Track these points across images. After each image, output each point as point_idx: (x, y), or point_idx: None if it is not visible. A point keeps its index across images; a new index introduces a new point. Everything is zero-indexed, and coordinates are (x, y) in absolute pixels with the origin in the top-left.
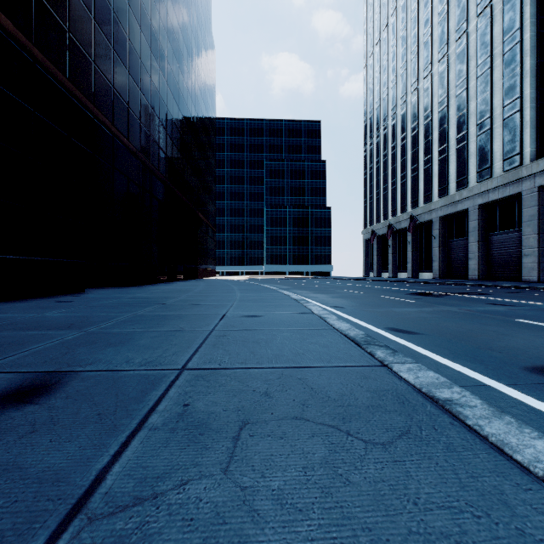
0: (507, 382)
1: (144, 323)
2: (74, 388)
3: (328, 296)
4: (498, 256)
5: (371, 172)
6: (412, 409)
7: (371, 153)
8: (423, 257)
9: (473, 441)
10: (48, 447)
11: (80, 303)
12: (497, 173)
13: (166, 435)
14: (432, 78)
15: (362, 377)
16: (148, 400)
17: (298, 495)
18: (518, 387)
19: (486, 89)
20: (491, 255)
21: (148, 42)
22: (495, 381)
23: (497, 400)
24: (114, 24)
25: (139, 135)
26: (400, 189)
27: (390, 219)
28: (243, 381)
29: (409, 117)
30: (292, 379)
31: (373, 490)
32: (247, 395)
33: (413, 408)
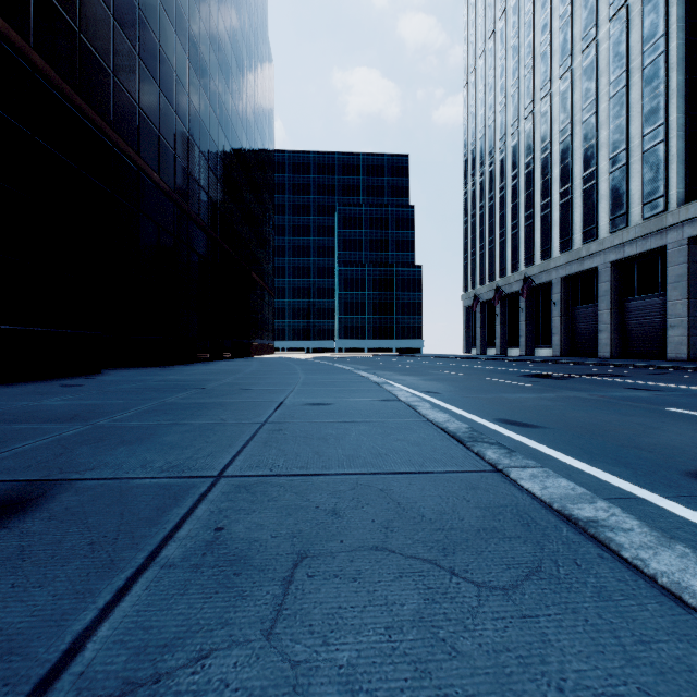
0: (665, 492)
1: (173, 413)
2: (62, 504)
3: (419, 378)
4: (636, 327)
5: (474, 220)
6: (542, 534)
7: (474, 196)
8: (540, 329)
9: (634, 583)
10: (6, 596)
11: (92, 387)
12: (635, 221)
13: (185, 576)
14: (551, 99)
15: (468, 488)
16: (165, 522)
17: (379, 676)
18: (681, 500)
19: (621, 113)
20: (627, 326)
21: (185, 49)
22: (650, 491)
23: (656, 519)
24: (140, 24)
25: (174, 170)
26: (511, 242)
27: (498, 281)
28: (302, 493)
29: (522, 150)
30: (371, 490)
31: (494, 667)
32: (307, 514)
33: (543, 532)
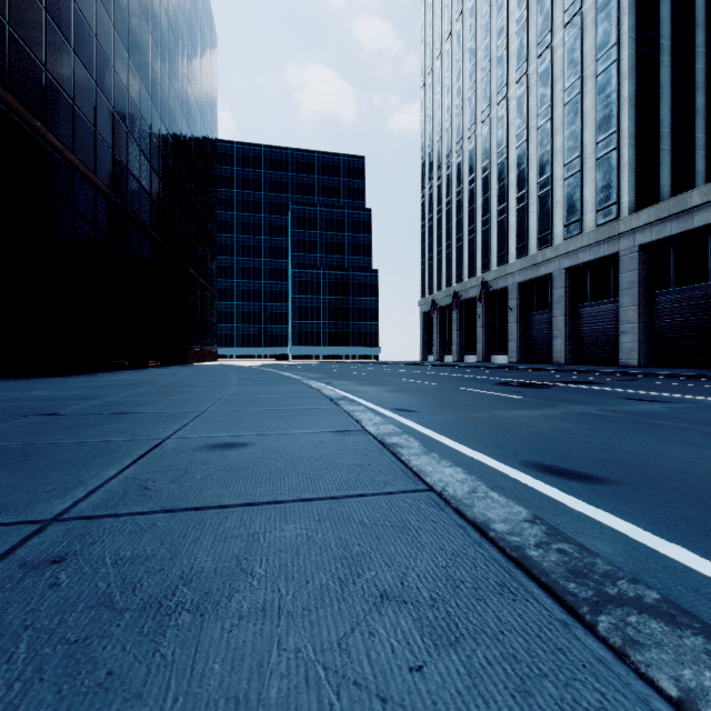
0: None
1: None
2: None
3: (382, 389)
4: (589, 333)
5: (431, 224)
6: None
7: (431, 199)
8: (496, 335)
9: None
10: None
11: None
12: (589, 228)
13: None
14: (508, 104)
15: None
16: None
17: None
18: None
19: (575, 120)
20: (581, 332)
21: None
22: None
23: None
24: None
25: (71, 124)
26: (468, 247)
27: (455, 286)
28: None
29: (479, 154)
30: None
31: None
32: None
33: None
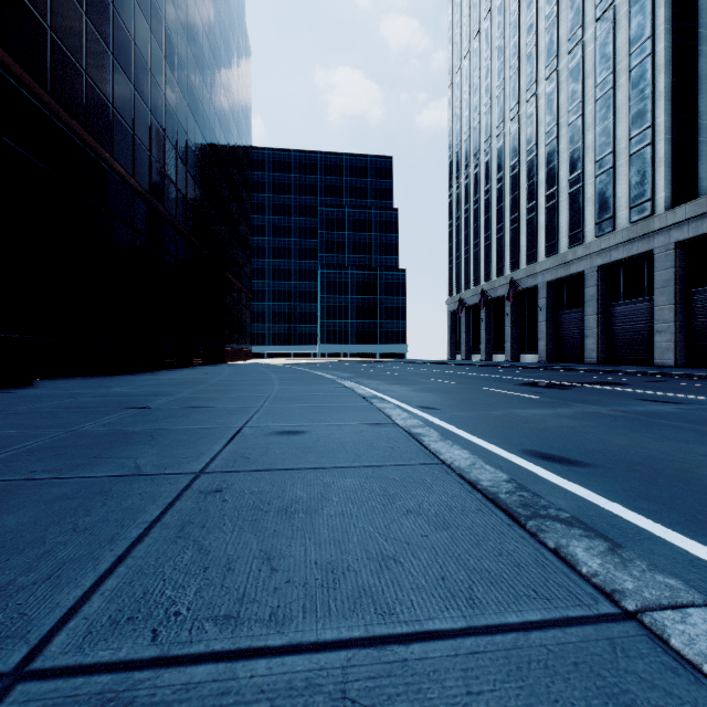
0: None
1: (69, 455)
2: None
3: (409, 388)
4: (622, 333)
5: (459, 223)
6: None
7: (459, 198)
8: (526, 334)
9: None
10: None
11: None
12: (622, 225)
13: None
14: (537, 101)
15: None
16: None
17: None
18: None
19: (608, 116)
20: (613, 332)
21: (146, 17)
22: None
23: None
24: None
25: (132, 152)
26: (496, 246)
27: (483, 285)
28: None
29: (507, 152)
30: None
31: None
32: None
33: None
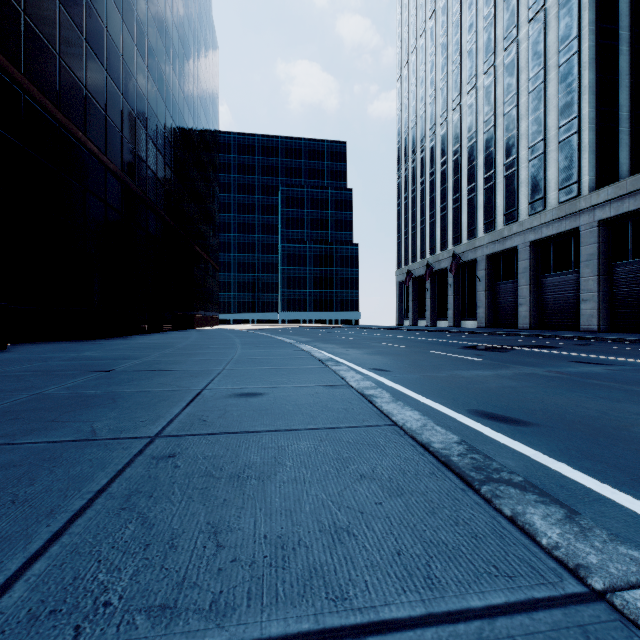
0: None
1: (26, 419)
2: None
3: (362, 352)
4: (552, 301)
5: (406, 202)
6: None
7: (406, 180)
8: (466, 302)
9: None
10: None
11: None
12: (552, 205)
13: None
14: (476, 93)
15: None
16: None
17: None
18: None
19: (539, 107)
20: (544, 300)
21: (118, 6)
22: None
23: None
24: None
25: (104, 131)
26: (440, 223)
27: (428, 258)
28: None
29: (450, 138)
30: None
31: None
32: None
33: None
